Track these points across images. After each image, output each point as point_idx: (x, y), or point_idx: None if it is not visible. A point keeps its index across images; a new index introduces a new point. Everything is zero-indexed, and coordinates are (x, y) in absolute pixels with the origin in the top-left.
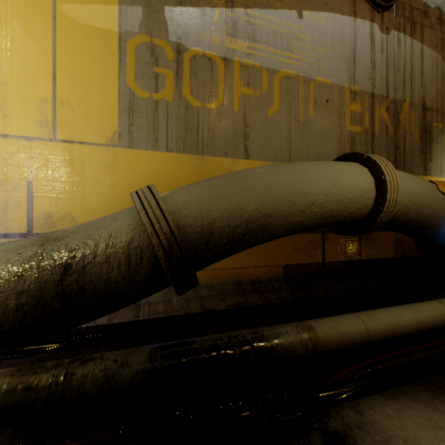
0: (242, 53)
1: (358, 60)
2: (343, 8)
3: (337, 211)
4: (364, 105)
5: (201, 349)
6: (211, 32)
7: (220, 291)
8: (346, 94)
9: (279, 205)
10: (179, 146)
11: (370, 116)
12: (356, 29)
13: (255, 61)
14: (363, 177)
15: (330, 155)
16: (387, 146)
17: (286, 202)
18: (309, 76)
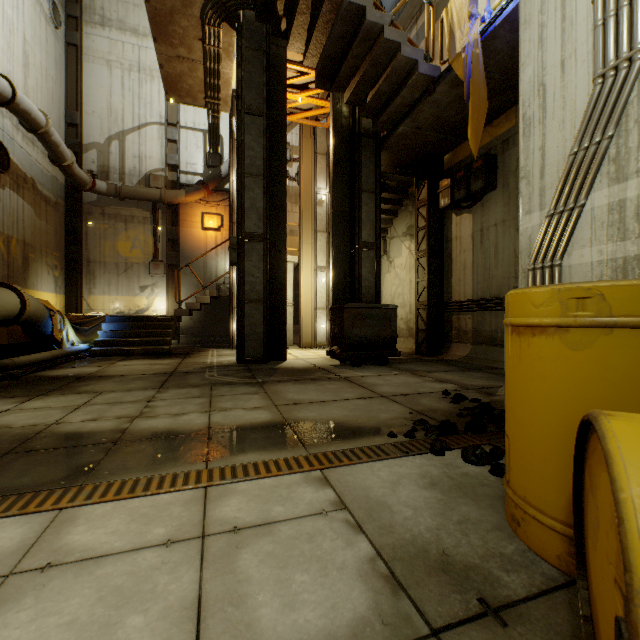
0: None
1: None
2: None
3: (6, 314)
4: None
5: None
6: None
7: None
8: None
9: None
10: None
11: None
12: None
13: None
14: (16, 298)
15: None
16: (4, 267)
17: None
18: None
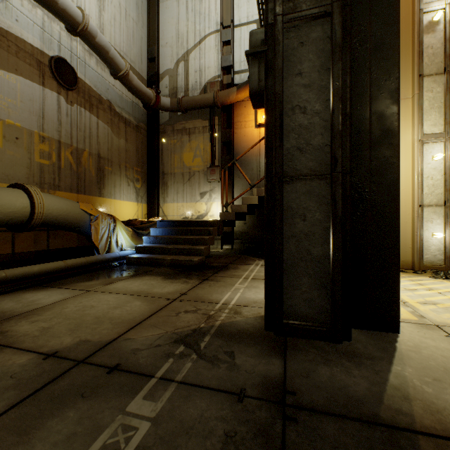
0: None
1: (47, 116)
2: (34, 77)
3: (0, 218)
4: (53, 147)
5: None
6: None
7: None
8: (36, 137)
9: None
10: None
11: (58, 155)
12: (45, 95)
13: None
14: (22, 200)
15: (21, 177)
16: (72, 176)
17: None
18: None
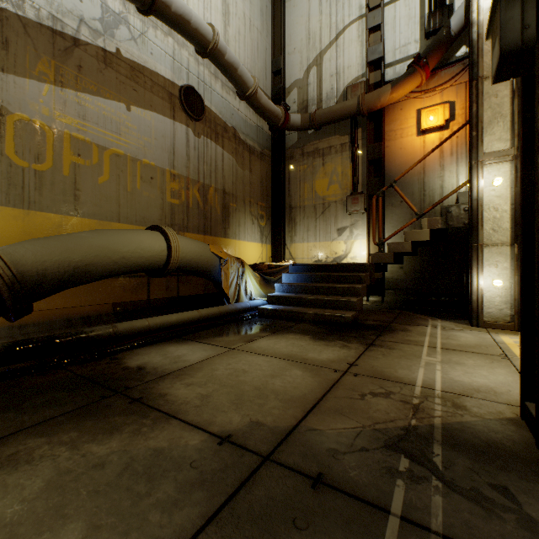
0: (73, 128)
1: (177, 152)
2: (166, 112)
3: (142, 262)
4: (182, 185)
5: (41, 339)
6: (39, 103)
7: (49, 327)
8: (168, 175)
9: (98, 258)
10: (2, 199)
11: (187, 193)
12: (175, 129)
13: (86, 137)
14: (160, 243)
15: (155, 219)
16: (199, 216)
17: (104, 257)
18: (136, 157)
